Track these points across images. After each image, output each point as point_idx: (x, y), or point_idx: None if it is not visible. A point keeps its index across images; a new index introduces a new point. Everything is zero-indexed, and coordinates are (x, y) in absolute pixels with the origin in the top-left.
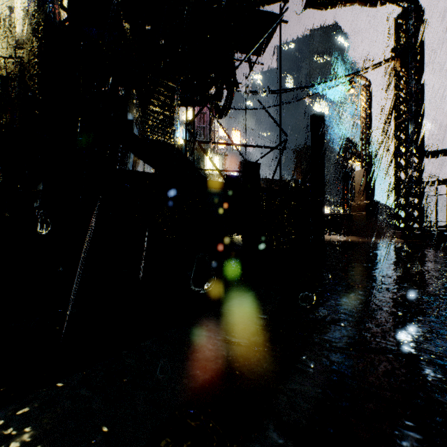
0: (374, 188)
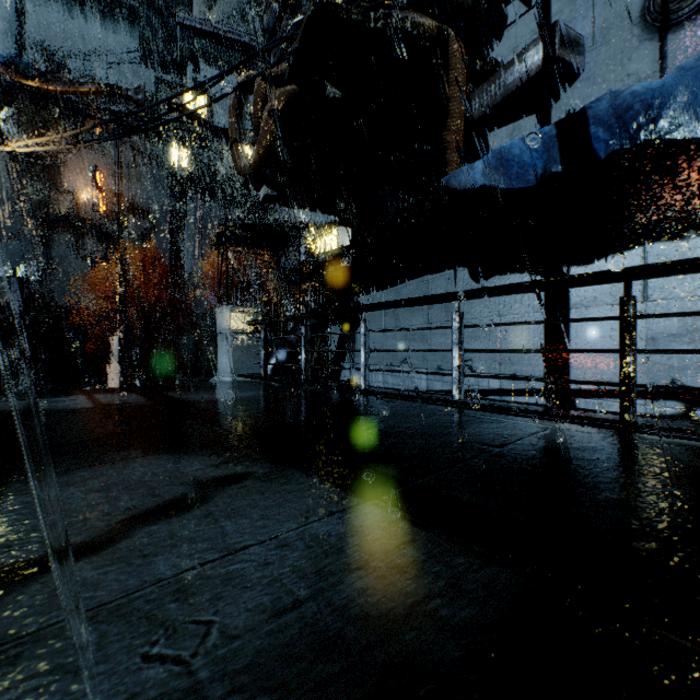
0: None
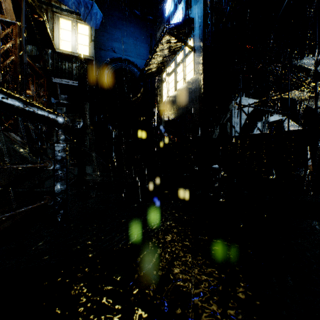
0: None
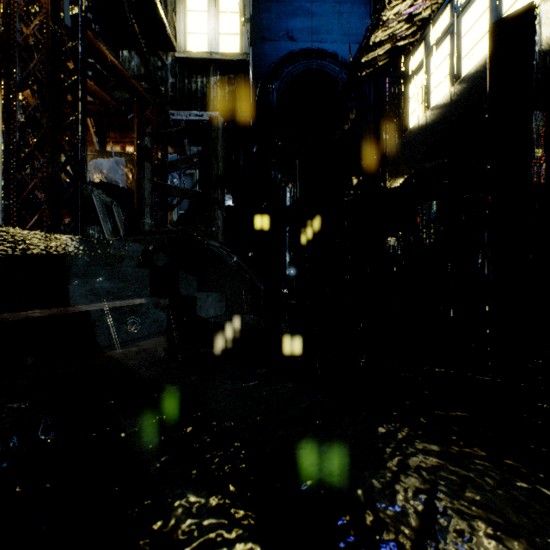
0: None
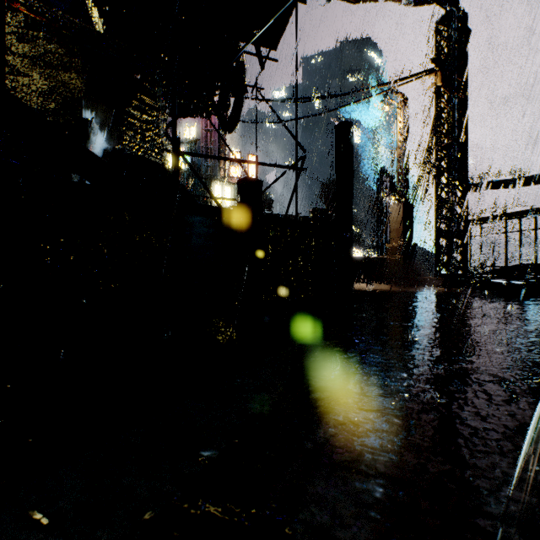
0: (411, 226)
